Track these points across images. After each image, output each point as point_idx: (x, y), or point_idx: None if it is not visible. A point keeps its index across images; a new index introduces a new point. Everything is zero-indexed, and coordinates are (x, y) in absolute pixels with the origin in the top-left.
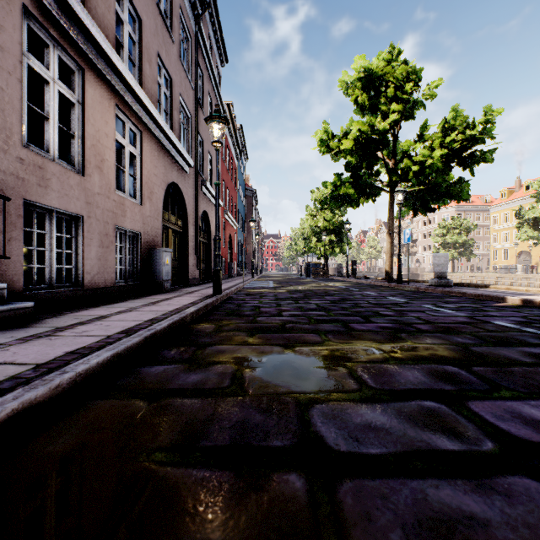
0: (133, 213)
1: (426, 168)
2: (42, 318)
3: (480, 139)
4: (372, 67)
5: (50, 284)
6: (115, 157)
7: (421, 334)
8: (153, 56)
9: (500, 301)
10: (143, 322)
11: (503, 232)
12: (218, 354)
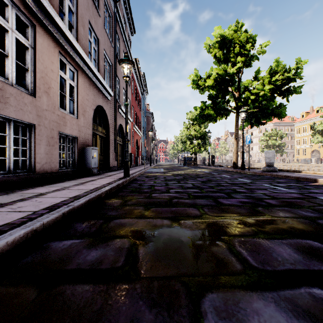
0: (72, 124)
1: (259, 97)
2: None
3: (293, 79)
4: (225, 34)
5: (9, 171)
6: (58, 86)
7: (273, 208)
8: (86, 23)
9: (313, 181)
10: (67, 199)
11: (302, 138)
12: (120, 228)
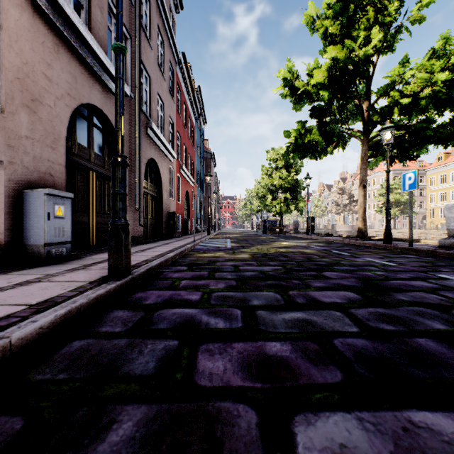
0: None
1: (422, 99)
2: None
3: None
4: None
5: None
6: None
7: None
8: None
9: None
10: None
11: (440, 192)
12: None
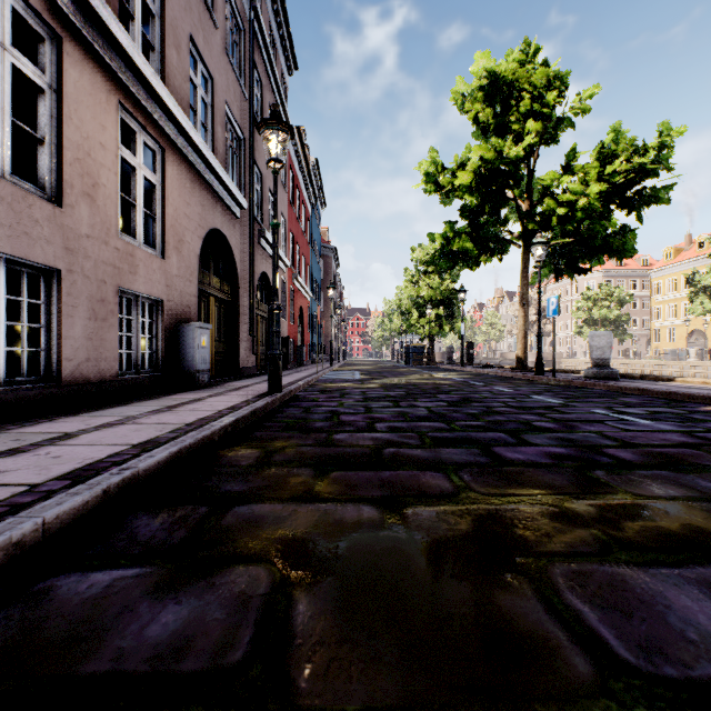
0: (150, 270)
1: (577, 210)
2: None
3: (652, 171)
4: (499, 69)
5: None
6: (118, 182)
7: (631, 472)
8: (184, 40)
9: (707, 403)
10: (126, 449)
11: (668, 305)
12: (248, 530)
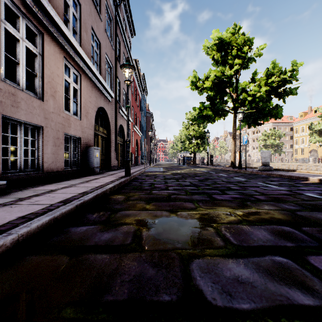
0: (75, 125)
1: (256, 98)
2: (12, 191)
3: (289, 81)
4: (223, 37)
5: (20, 169)
6: (63, 90)
7: (260, 202)
8: (89, 28)
9: (305, 180)
10: (77, 194)
11: (300, 138)
12: (125, 217)
